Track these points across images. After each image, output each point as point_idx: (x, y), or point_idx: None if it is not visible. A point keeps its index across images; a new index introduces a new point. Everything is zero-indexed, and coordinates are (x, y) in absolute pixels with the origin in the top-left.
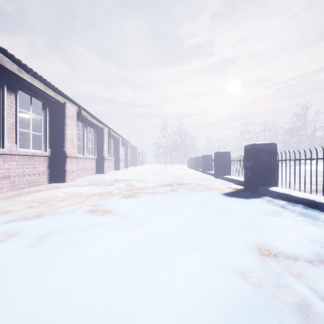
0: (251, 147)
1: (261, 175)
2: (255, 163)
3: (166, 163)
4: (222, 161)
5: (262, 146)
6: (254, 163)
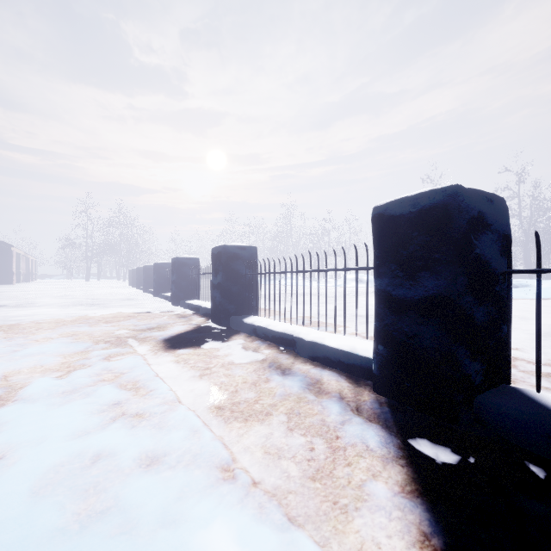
0: (175, 260)
1: (184, 289)
2: (178, 277)
3: (88, 277)
4: (163, 274)
5: (186, 260)
6: (177, 277)
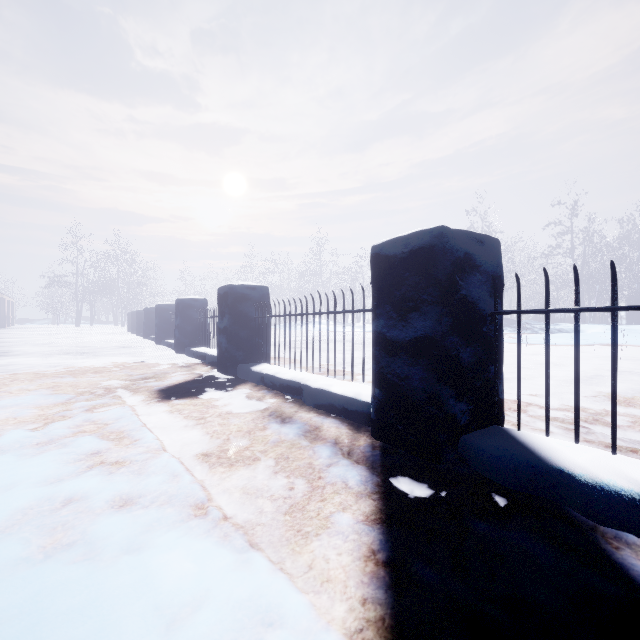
0: (179, 302)
1: (190, 335)
2: (183, 321)
3: (79, 322)
4: (166, 318)
5: (192, 302)
6: (181, 321)
